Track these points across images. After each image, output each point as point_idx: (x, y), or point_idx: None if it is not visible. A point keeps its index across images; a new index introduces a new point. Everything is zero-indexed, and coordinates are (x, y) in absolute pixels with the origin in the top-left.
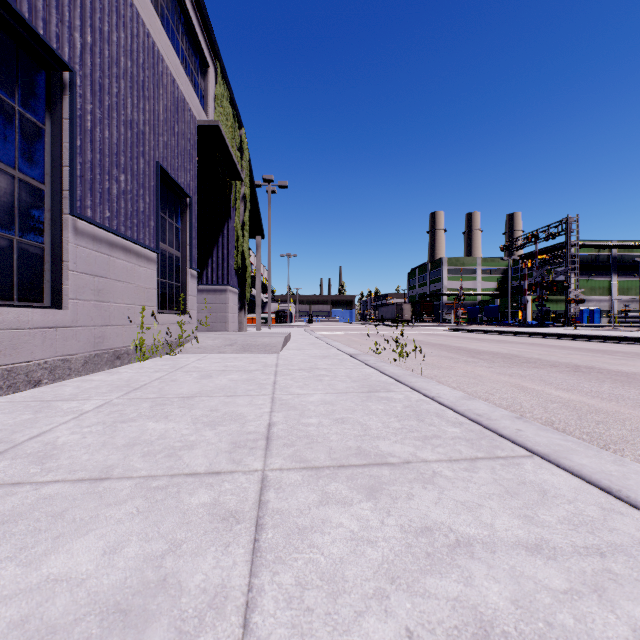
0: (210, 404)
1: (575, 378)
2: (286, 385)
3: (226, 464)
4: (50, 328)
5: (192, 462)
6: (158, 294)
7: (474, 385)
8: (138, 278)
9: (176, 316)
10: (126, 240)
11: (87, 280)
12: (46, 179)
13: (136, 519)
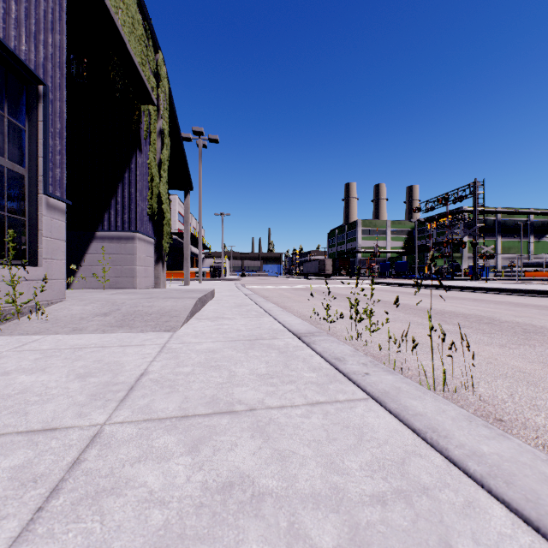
0: None
1: None
2: None
3: None
4: None
5: None
6: None
7: None
8: None
9: None
10: None
11: None
12: None
13: None
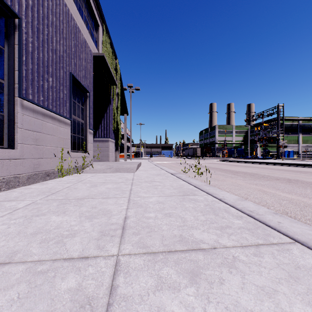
0: (92, 203)
1: (290, 186)
2: (137, 191)
3: (93, 250)
4: (6, 159)
5: (71, 248)
6: (71, 142)
7: (238, 190)
8: (59, 133)
9: (81, 153)
10: (52, 113)
11: (29, 133)
12: (5, 77)
13: (13, 307)
